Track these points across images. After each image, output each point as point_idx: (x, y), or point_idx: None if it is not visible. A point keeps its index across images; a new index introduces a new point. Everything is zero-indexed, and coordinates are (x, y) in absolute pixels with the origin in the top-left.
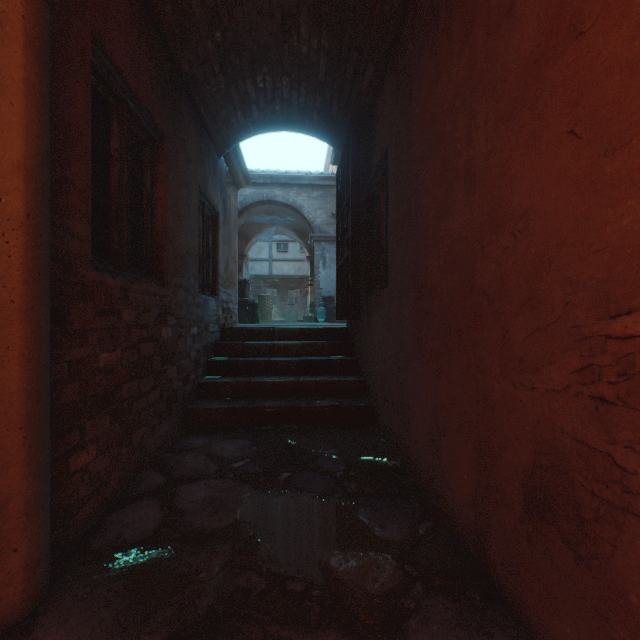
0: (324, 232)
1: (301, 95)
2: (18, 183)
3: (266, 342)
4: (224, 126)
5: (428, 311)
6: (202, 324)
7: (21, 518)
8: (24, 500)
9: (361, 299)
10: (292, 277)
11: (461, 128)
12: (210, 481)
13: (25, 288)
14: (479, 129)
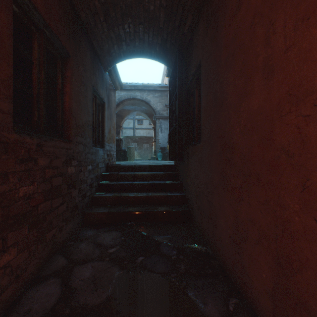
0: (161, 114)
1: (150, 36)
2: None
3: (130, 173)
4: (107, 54)
5: (231, 159)
6: (94, 163)
7: None
8: None
9: (183, 149)
10: (145, 137)
11: (260, 36)
12: (94, 263)
13: None
14: (277, 32)
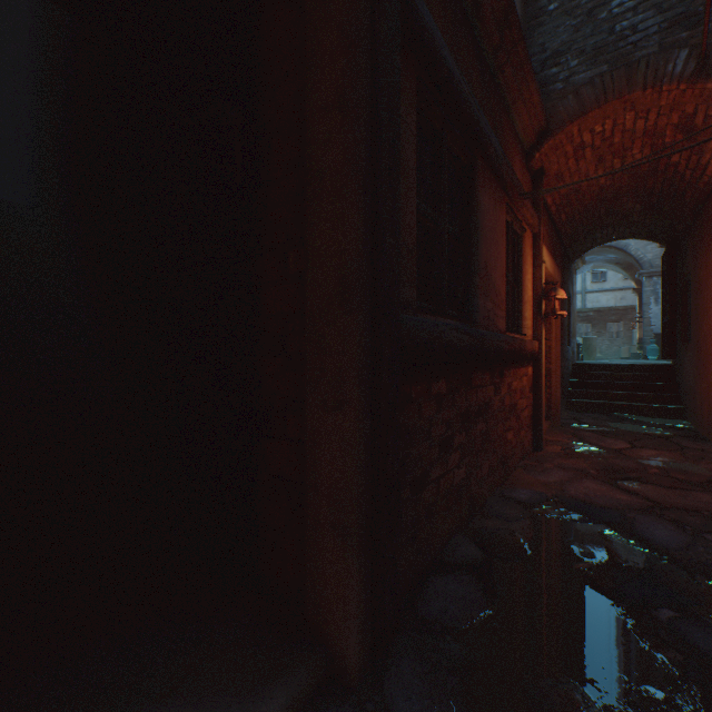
0: (655, 267)
1: (631, 229)
2: (558, 331)
3: (604, 372)
4: (577, 252)
5: (699, 357)
6: (567, 361)
7: (558, 403)
8: (559, 400)
9: (678, 346)
10: (611, 309)
11: (704, 296)
12: (591, 420)
13: (559, 353)
14: (706, 301)
